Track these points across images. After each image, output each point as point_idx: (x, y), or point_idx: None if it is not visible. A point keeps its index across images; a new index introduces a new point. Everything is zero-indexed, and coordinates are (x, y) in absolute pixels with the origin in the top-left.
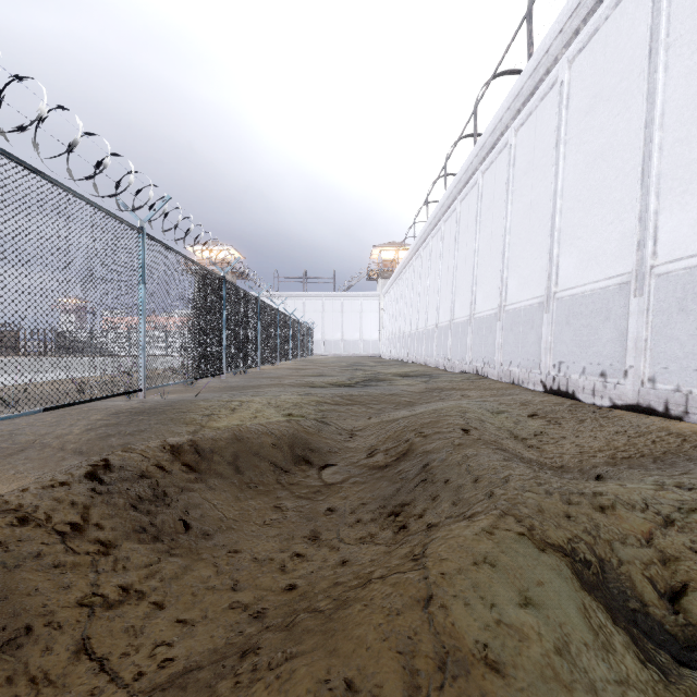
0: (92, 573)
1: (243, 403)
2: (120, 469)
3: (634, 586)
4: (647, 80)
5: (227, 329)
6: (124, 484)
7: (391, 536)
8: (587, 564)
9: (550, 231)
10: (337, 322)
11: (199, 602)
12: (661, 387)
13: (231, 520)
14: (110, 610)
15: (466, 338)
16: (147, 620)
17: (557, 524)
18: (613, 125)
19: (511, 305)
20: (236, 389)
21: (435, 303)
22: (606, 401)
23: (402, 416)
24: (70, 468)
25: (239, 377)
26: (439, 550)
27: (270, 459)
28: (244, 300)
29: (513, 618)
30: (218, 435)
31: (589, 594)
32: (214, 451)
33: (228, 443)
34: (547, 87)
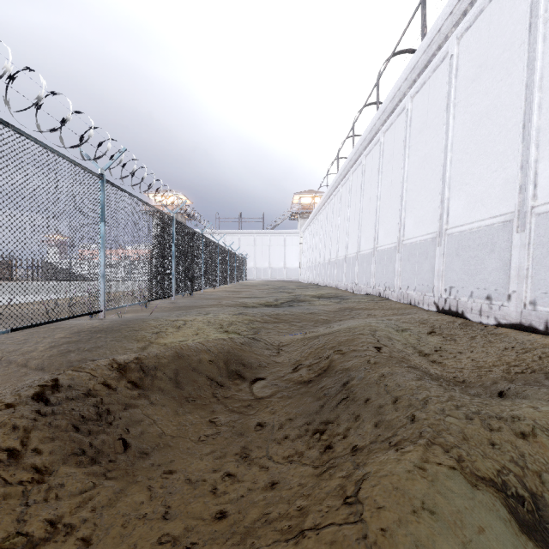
0: (21, 506)
1: (187, 322)
2: (67, 389)
3: None
4: (527, 49)
5: (175, 259)
6: (70, 404)
7: (317, 456)
8: (520, 500)
9: (442, 178)
10: (265, 254)
11: (128, 536)
12: (541, 309)
13: (169, 436)
14: None
15: (370, 266)
16: None
17: (483, 453)
18: (497, 89)
19: (408, 240)
20: (183, 309)
21: (344, 238)
22: (491, 320)
23: (321, 333)
24: (21, 388)
25: (186, 298)
26: (374, 494)
27: (207, 374)
28: (190, 235)
29: None
30: (161, 353)
31: (529, 537)
32: (157, 368)
33: (170, 361)
34: (438, 60)
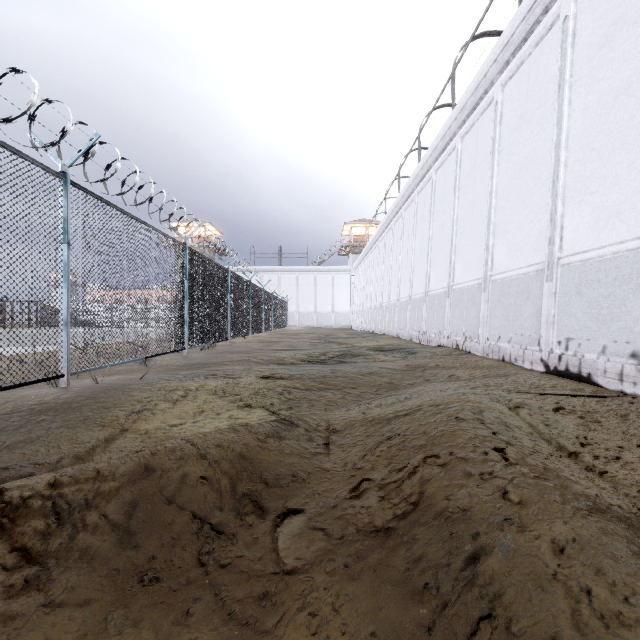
0: None
1: (190, 392)
2: None
3: None
4: None
5: (189, 301)
6: None
7: None
8: None
9: (551, 188)
10: (310, 296)
11: None
12: None
13: None
14: None
15: (444, 310)
16: None
17: None
18: None
19: (499, 274)
20: (195, 368)
21: (407, 275)
22: None
23: (391, 412)
24: None
25: (205, 352)
26: None
27: (194, 507)
28: (211, 270)
29: None
30: (110, 468)
31: None
32: (90, 505)
33: (123, 485)
34: (544, 29)
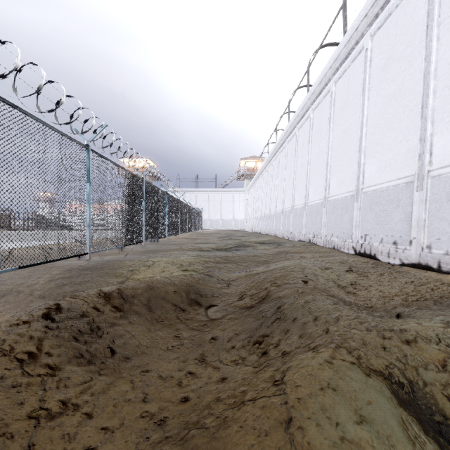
0: (40, 391)
1: (155, 262)
2: (67, 311)
3: (437, 403)
4: (425, 46)
5: (145, 212)
6: (69, 321)
7: (256, 359)
8: (401, 385)
9: (359, 148)
10: (217, 208)
11: (119, 412)
12: (435, 251)
13: (144, 346)
14: (52, 420)
15: (302, 218)
16: (79, 427)
17: (376, 354)
18: (401, 77)
19: (332, 197)
20: (151, 252)
21: (281, 195)
22: (397, 261)
23: (261, 271)
24: (32, 310)
25: (153, 244)
26: (294, 378)
27: (172, 301)
28: (157, 193)
29: (353, 434)
30: (137, 285)
31: (405, 409)
32: (133, 296)
33: (143, 291)
34: (356, 53)
